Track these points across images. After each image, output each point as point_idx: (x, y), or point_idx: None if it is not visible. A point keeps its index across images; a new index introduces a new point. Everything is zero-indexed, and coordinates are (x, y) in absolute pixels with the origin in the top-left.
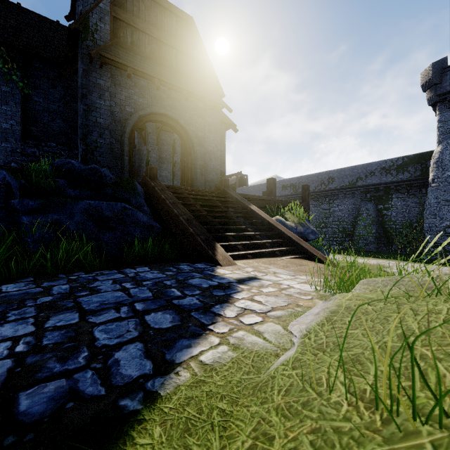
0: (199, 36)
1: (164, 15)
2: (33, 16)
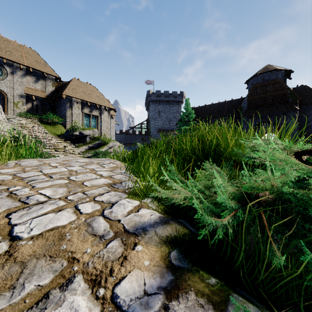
0: (284, 83)
1: (266, 87)
2: (234, 101)
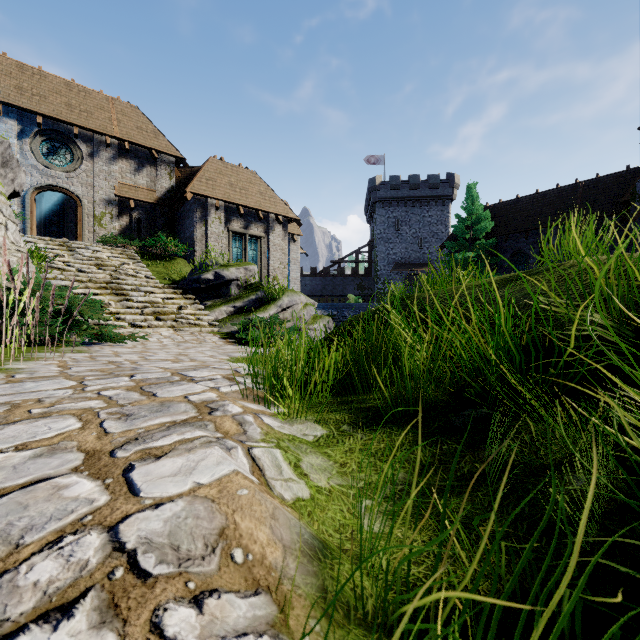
0: None
1: None
2: (606, 180)
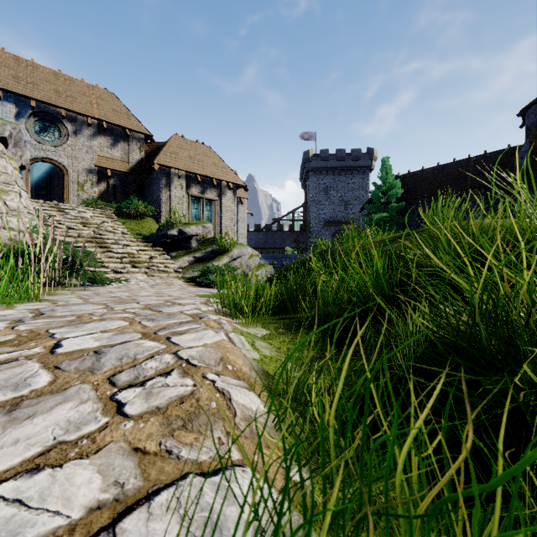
0: None
1: None
2: (492, 156)
